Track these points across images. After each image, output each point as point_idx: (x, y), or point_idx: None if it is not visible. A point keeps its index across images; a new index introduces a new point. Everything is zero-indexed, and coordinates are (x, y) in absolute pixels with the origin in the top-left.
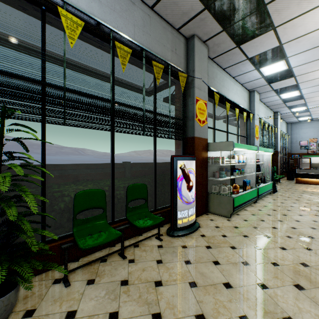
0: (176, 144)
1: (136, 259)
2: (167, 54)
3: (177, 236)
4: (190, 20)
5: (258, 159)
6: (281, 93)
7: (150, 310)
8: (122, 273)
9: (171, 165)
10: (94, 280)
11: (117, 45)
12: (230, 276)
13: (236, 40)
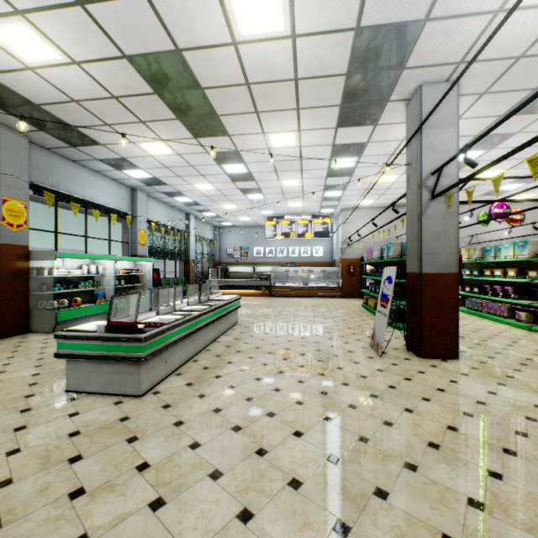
0: None
1: None
2: None
3: None
4: None
5: (138, 269)
6: (173, 197)
7: None
8: None
9: None
10: None
11: None
12: None
13: (66, 142)
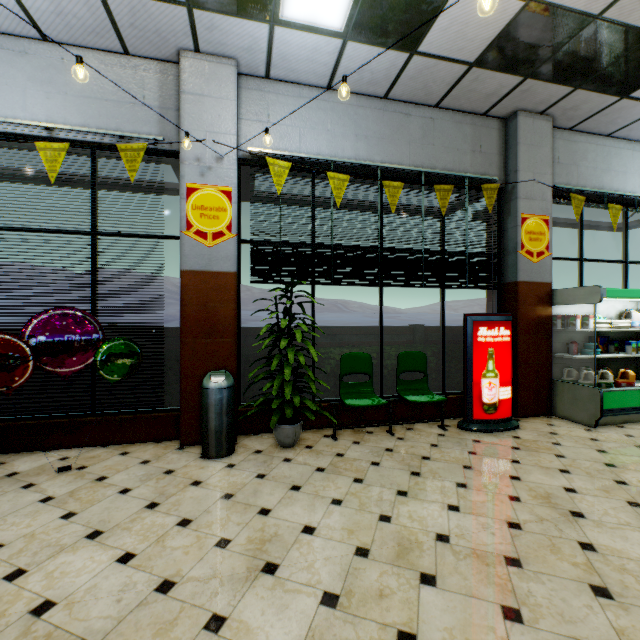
0: (487, 295)
1: (406, 438)
2: (464, 160)
3: (472, 430)
4: (502, 98)
5: None
6: None
7: (410, 469)
8: (387, 444)
9: (464, 328)
10: (360, 443)
11: (385, 185)
12: (525, 474)
13: (613, 91)
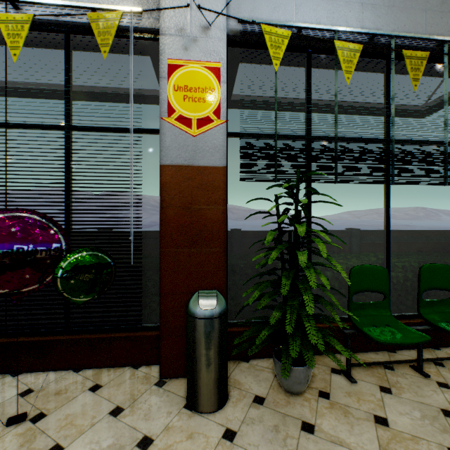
0: None
1: None
2: None
3: None
4: None
5: None
6: None
7: None
8: (435, 397)
9: None
10: (390, 390)
11: (405, 55)
12: None
13: None
